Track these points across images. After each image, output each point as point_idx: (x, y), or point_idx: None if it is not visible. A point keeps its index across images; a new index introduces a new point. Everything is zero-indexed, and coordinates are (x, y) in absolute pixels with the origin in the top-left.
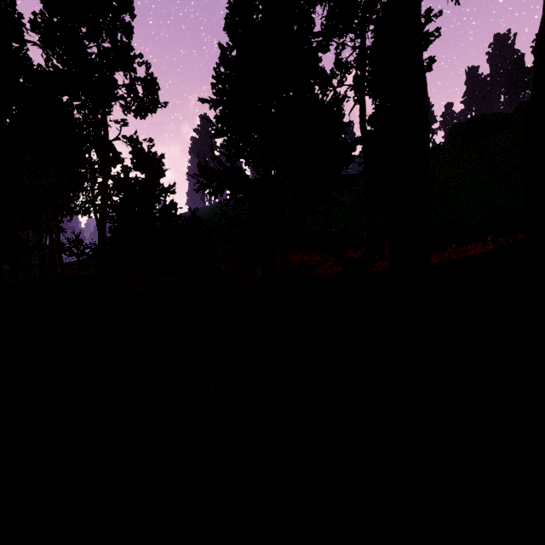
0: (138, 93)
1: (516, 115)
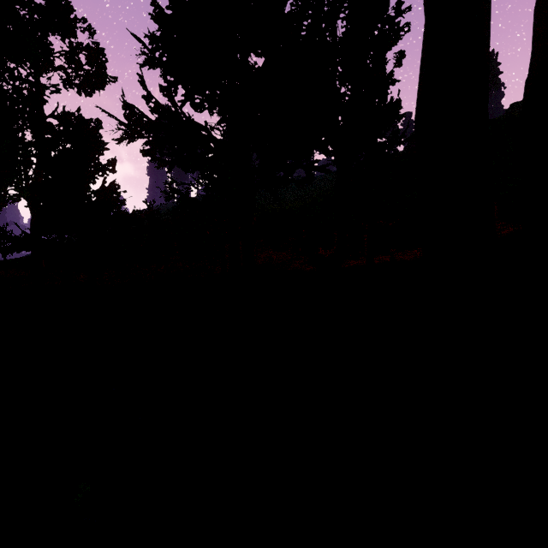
0: (82, 65)
1: None
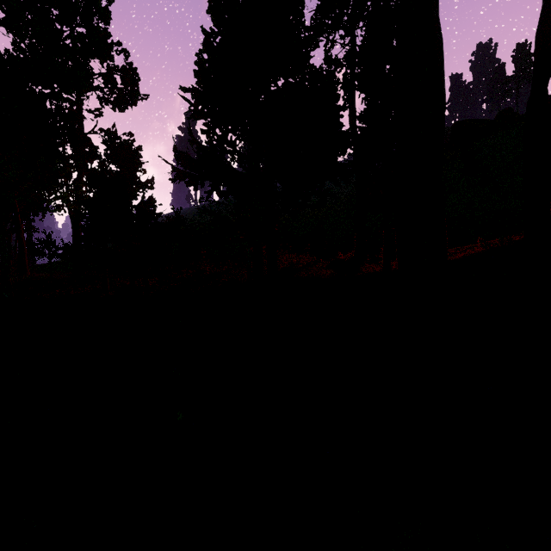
0: (117, 84)
1: (499, 121)
